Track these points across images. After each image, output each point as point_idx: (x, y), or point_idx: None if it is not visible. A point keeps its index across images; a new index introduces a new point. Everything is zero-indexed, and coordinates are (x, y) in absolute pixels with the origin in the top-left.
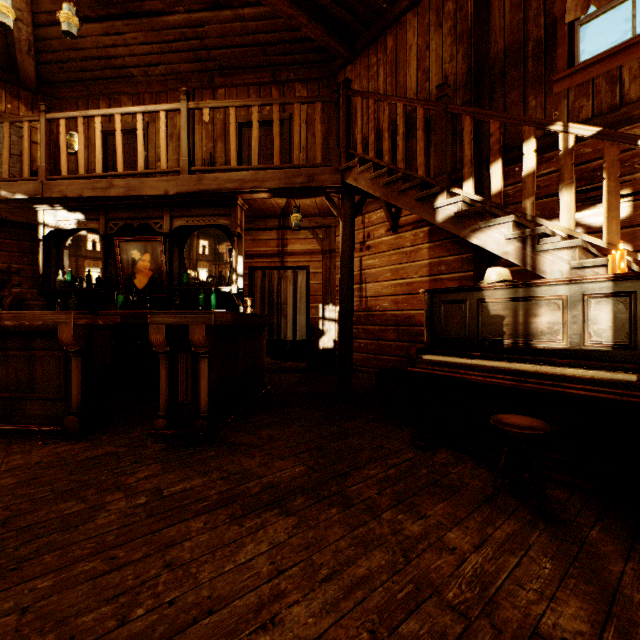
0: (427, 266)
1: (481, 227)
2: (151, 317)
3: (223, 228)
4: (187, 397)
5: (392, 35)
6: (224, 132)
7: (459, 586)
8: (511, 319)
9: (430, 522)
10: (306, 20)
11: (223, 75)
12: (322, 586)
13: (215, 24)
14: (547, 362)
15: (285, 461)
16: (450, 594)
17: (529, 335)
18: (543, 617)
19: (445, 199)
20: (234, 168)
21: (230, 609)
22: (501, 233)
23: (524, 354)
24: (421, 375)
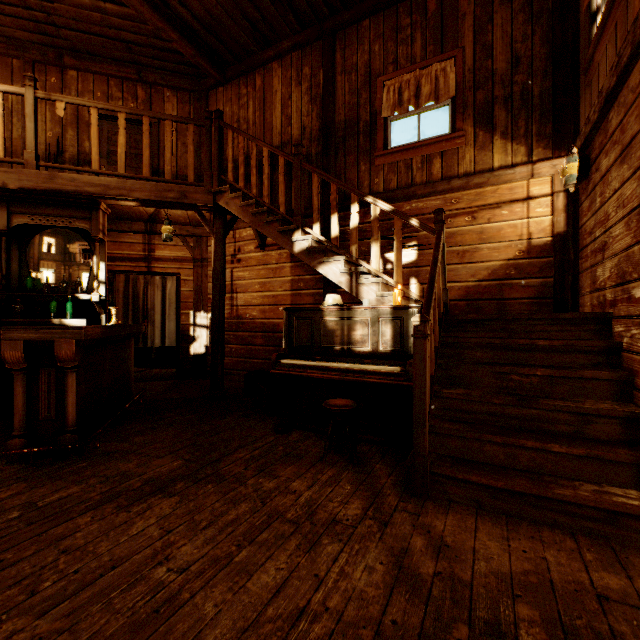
0: (290, 282)
1: (325, 261)
2: (5, 333)
3: (80, 230)
4: (50, 413)
5: (261, 75)
6: (77, 119)
7: (296, 509)
8: (340, 332)
9: (282, 479)
10: (177, 37)
11: (76, 56)
12: (203, 531)
13: (68, 5)
14: (360, 361)
15: (163, 459)
16: (289, 515)
17: (350, 343)
18: (340, 512)
19: (300, 235)
20: (96, 171)
21: (131, 561)
22: (338, 267)
23: (348, 356)
24: (280, 375)
